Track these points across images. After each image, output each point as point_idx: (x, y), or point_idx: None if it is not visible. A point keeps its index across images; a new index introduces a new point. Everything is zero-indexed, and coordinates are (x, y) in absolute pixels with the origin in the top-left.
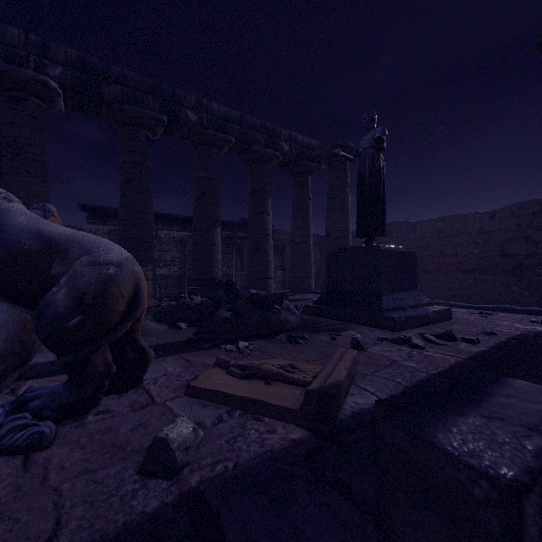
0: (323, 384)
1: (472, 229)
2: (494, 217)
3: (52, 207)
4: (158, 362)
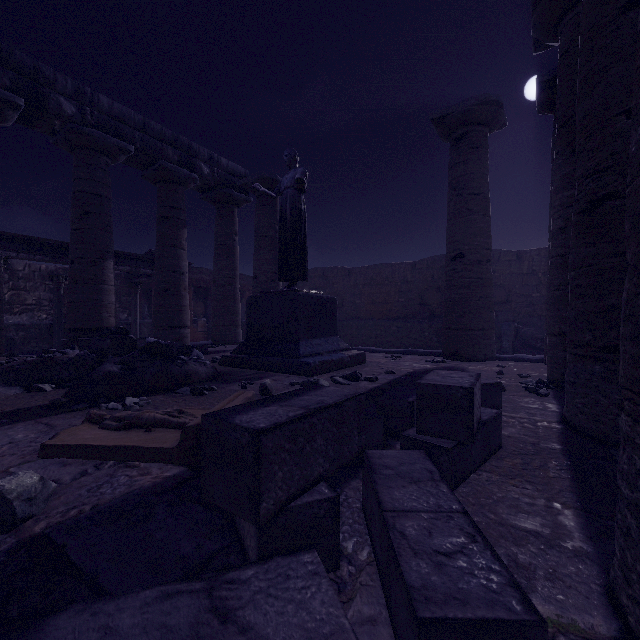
0: None
1: (398, 279)
2: (415, 268)
3: None
4: (1, 430)
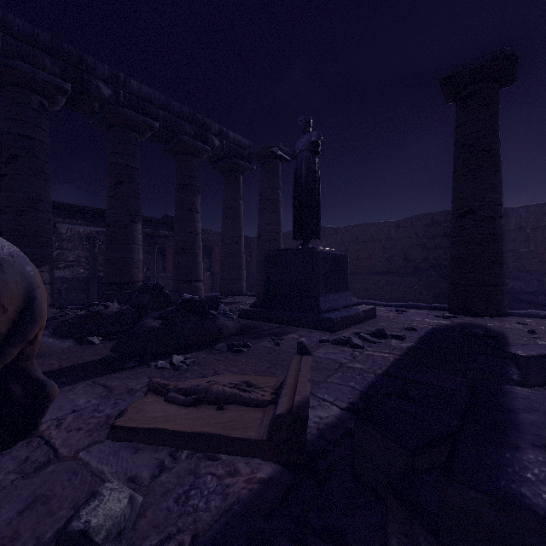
0: (292, 405)
1: (383, 236)
2: (398, 226)
3: None
4: (62, 393)
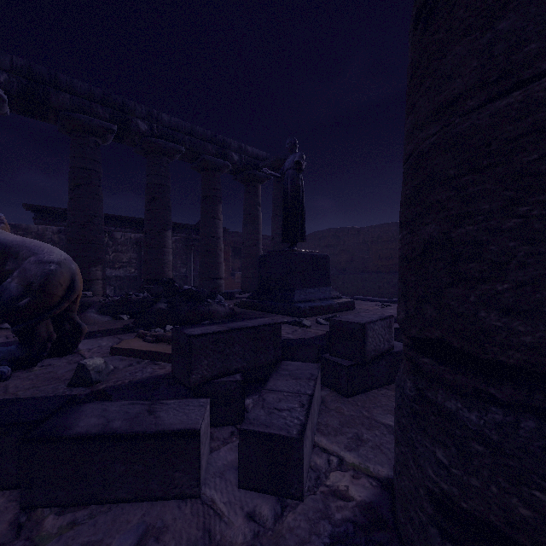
0: None
1: None
2: None
3: (2, 215)
4: (96, 340)
